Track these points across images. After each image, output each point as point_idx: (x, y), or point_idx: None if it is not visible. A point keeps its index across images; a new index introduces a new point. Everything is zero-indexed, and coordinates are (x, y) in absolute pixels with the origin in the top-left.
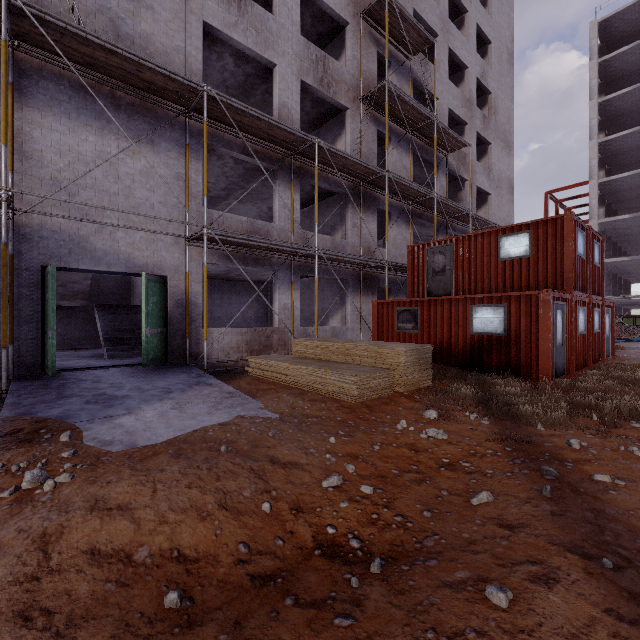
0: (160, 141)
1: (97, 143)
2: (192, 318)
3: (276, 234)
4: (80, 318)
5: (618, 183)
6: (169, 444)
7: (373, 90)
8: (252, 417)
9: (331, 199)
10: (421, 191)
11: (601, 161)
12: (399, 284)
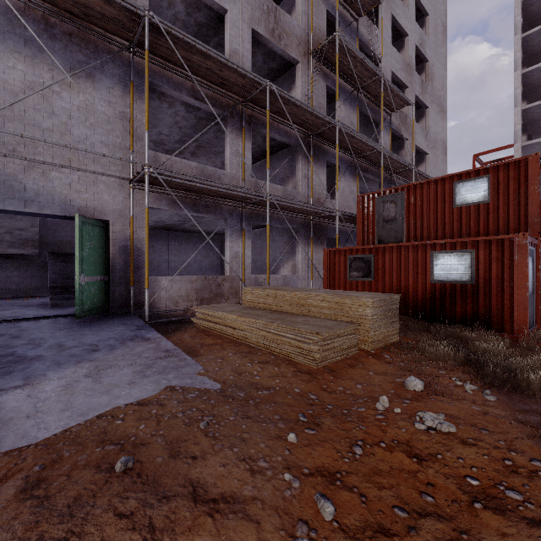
0: (101, 76)
1: (27, 72)
2: (137, 265)
3: (227, 181)
4: (37, 267)
5: (540, 146)
6: (47, 447)
7: (323, 43)
8: (185, 389)
9: (282, 152)
10: (369, 144)
11: (523, 127)
12: (347, 234)
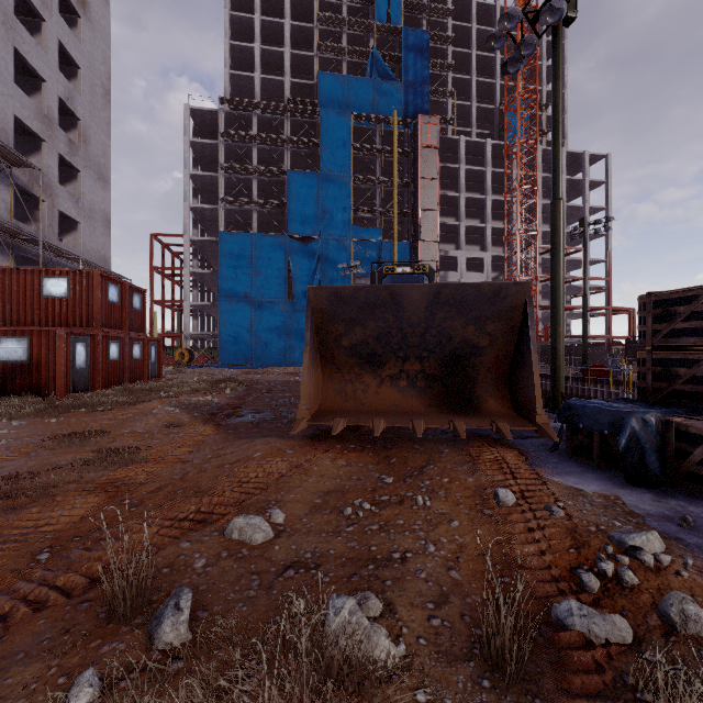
0: None
1: None
2: None
3: None
4: None
5: (205, 244)
6: None
7: None
8: None
9: None
10: None
11: (196, 221)
12: None
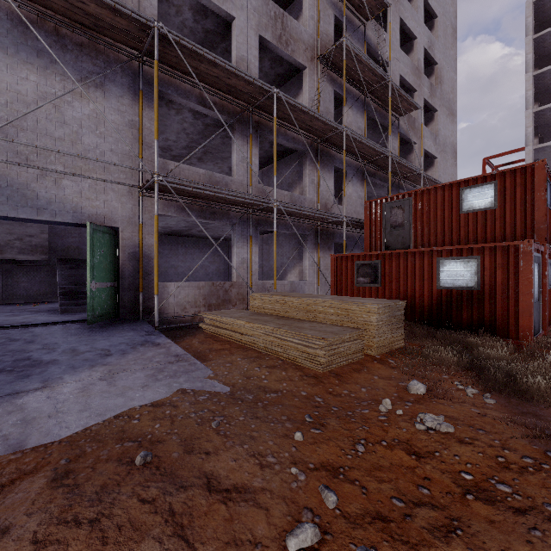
0: (111, 86)
1: (39, 83)
2: (146, 272)
3: (234, 188)
4: (45, 272)
5: None
6: (70, 443)
7: (330, 48)
8: (196, 392)
9: (289, 158)
10: (377, 149)
11: (535, 130)
12: (354, 240)
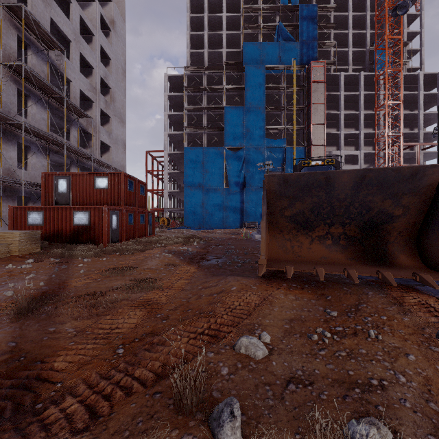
0: None
1: None
2: None
3: None
4: None
5: (176, 155)
6: None
7: (12, 63)
8: None
9: None
10: (54, 139)
11: (170, 142)
12: (38, 195)
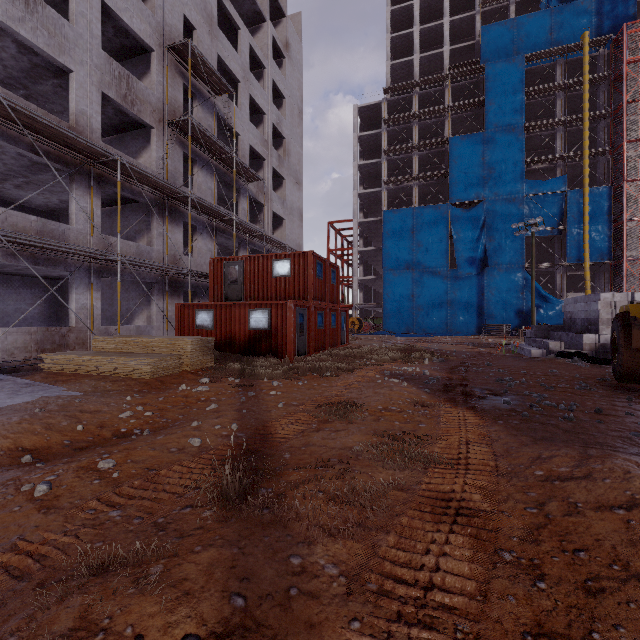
0: None
1: None
2: None
3: (73, 236)
4: None
5: (369, 224)
6: None
7: (178, 119)
8: (57, 396)
9: (136, 205)
10: (222, 213)
11: (361, 206)
12: (204, 289)
